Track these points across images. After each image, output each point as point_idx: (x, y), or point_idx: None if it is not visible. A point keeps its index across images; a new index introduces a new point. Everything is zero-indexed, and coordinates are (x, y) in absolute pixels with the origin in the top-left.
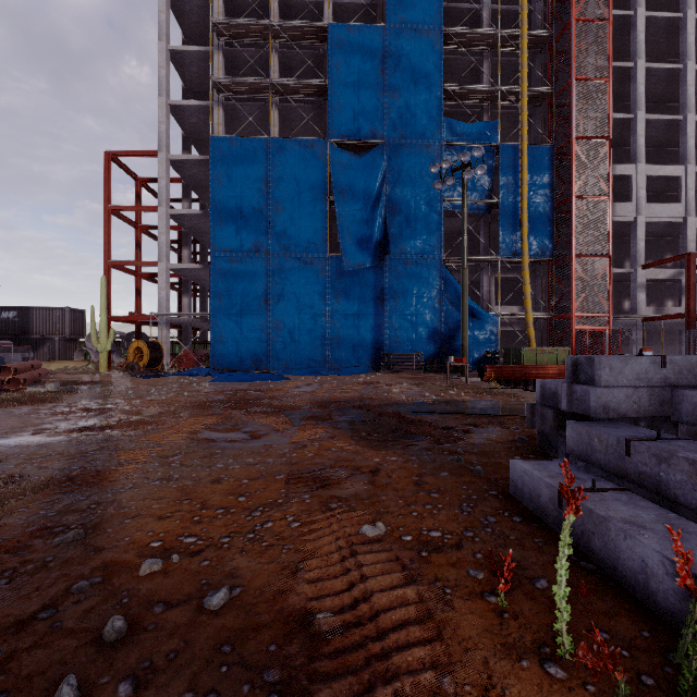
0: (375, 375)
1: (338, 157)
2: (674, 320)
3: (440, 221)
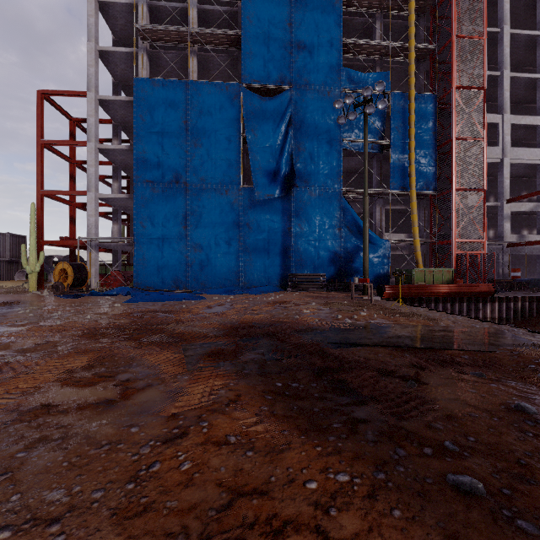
0: (283, 293)
1: (250, 99)
2: (533, 246)
3: (340, 158)
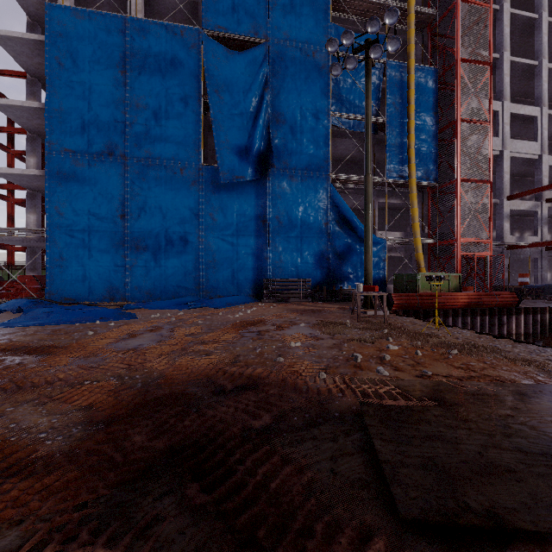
0: (257, 306)
1: (213, 50)
2: (532, 249)
3: (327, 136)
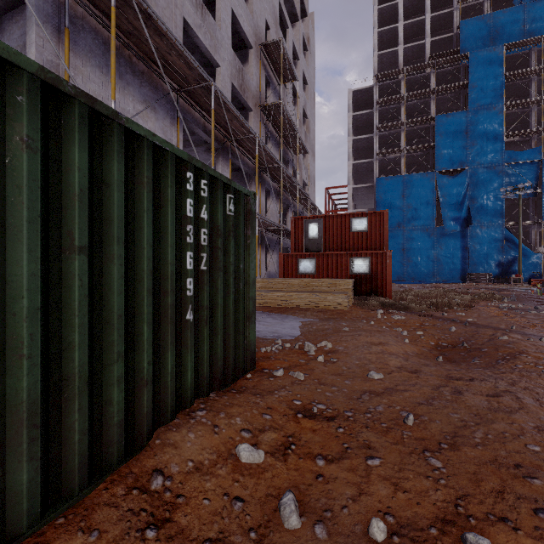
0: (466, 283)
1: (441, 179)
2: None
3: (502, 205)
